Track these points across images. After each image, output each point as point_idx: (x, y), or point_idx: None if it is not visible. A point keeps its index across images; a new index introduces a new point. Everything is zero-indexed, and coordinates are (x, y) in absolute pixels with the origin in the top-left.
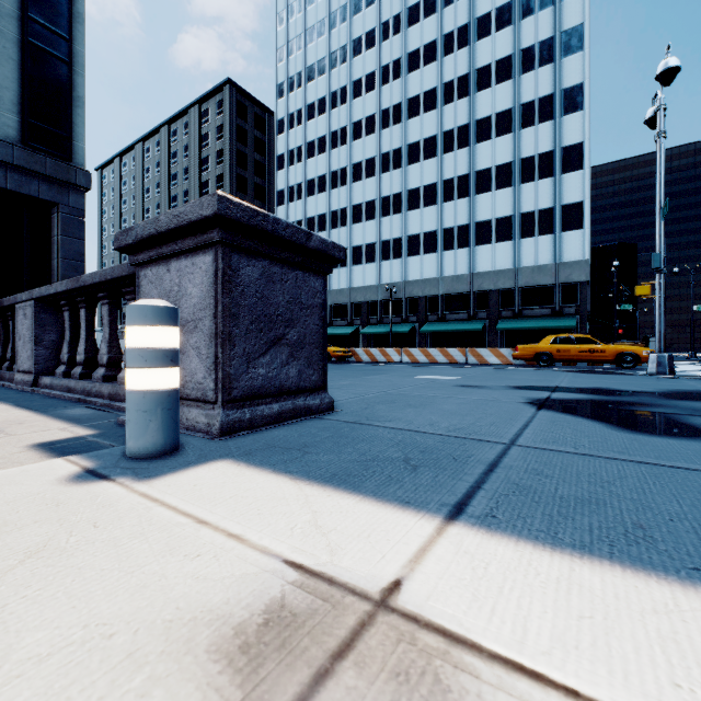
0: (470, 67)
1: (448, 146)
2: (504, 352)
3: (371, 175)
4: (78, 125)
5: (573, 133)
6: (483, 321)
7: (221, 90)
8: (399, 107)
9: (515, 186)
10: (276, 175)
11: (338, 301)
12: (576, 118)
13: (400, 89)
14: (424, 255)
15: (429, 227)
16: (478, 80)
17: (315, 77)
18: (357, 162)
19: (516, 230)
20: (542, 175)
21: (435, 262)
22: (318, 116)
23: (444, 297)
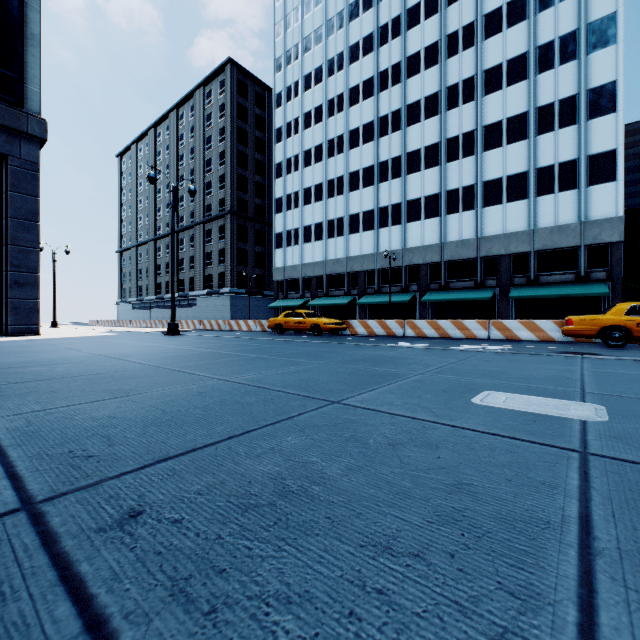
0: (477, 13)
1: (452, 102)
2: (541, 325)
3: (369, 140)
4: (31, 66)
5: (603, 71)
6: (492, 289)
7: (223, 70)
8: (398, 67)
9: (530, 139)
10: (274, 149)
11: (335, 271)
12: (607, 54)
13: (399, 47)
14: (425, 220)
15: (431, 190)
16: (486, 26)
17: (312, 47)
18: (354, 128)
19: (531, 187)
20: (564, 124)
21: (437, 227)
22: (314, 86)
23: (447, 264)
